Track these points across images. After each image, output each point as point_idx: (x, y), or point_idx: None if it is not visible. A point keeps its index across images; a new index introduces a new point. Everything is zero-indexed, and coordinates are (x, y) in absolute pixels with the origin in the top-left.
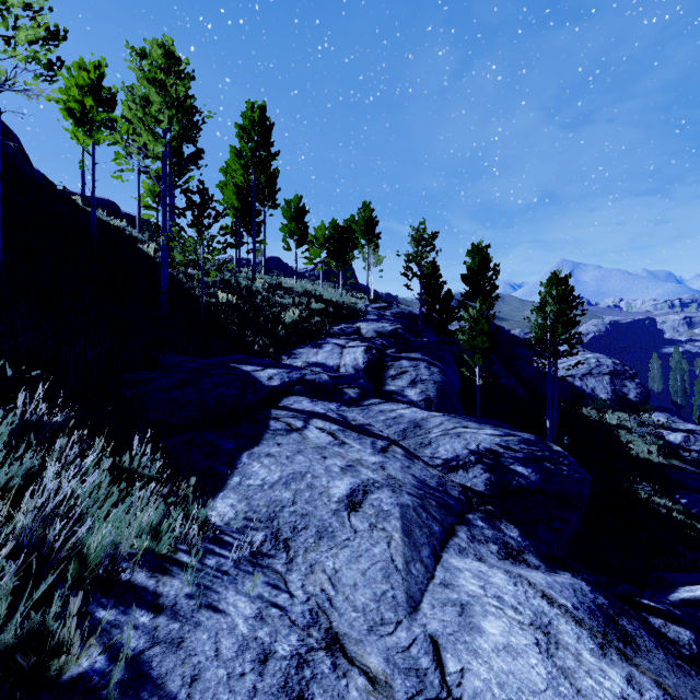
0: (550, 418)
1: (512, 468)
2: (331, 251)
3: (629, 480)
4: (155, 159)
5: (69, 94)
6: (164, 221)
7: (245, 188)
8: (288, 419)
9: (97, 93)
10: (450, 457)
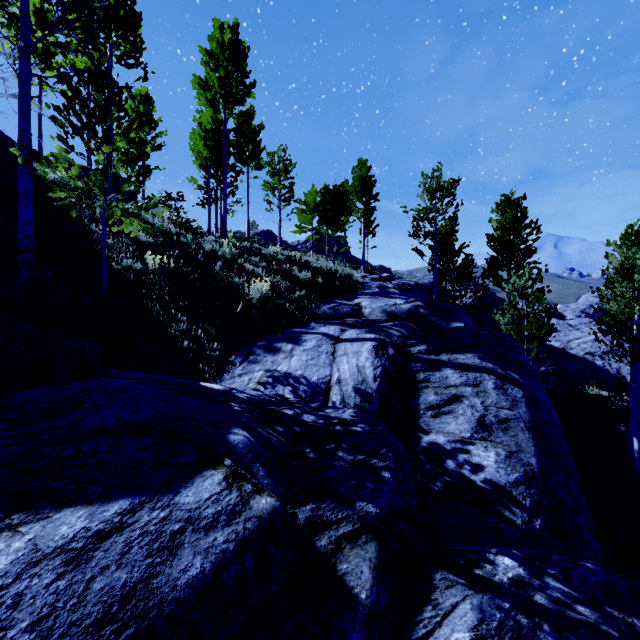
0: (639, 436)
1: None
2: (322, 213)
3: None
4: None
5: None
6: (22, 124)
7: (215, 132)
8: None
9: None
10: None
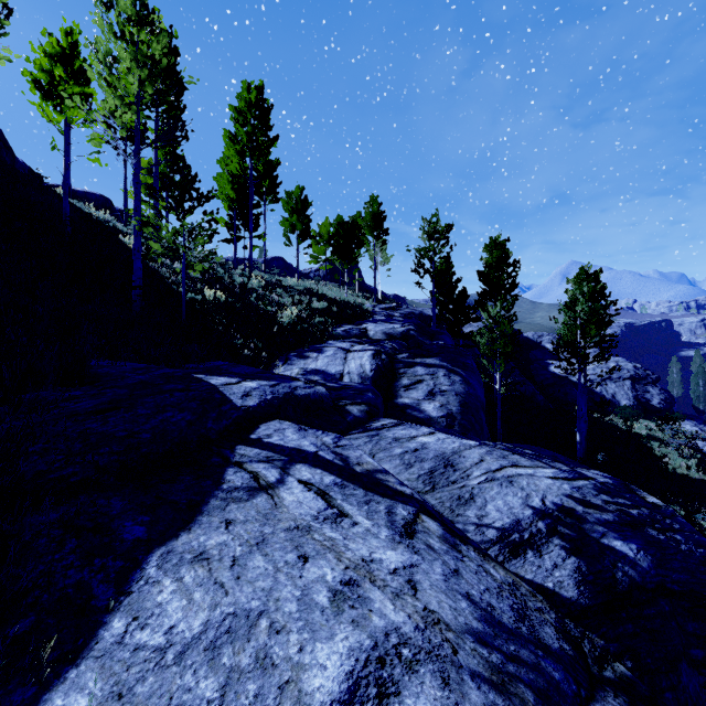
0: (581, 430)
1: (606, 544)
2: (336, 247)
3: (670, 501)
4: (125, 128)
5: (37, 65)
6: (136, 203)
7: (241, 177)
8: (256, 465)
9: (69, 63)
10: (507, 524)
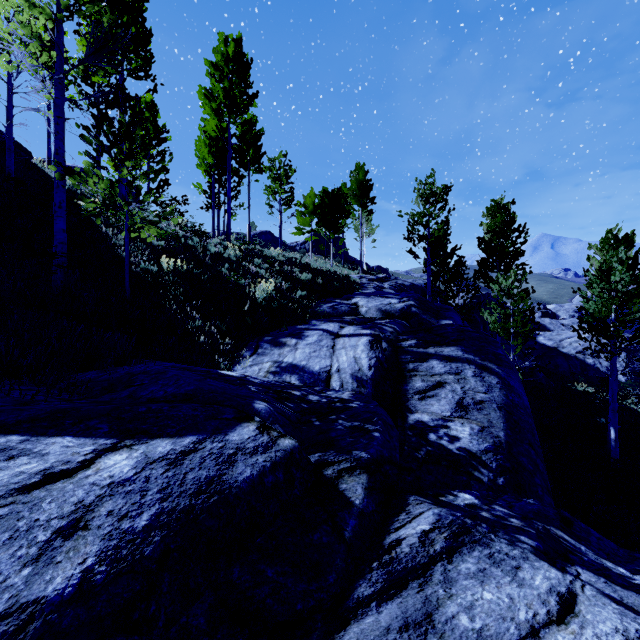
0: (616, 426)
1: None
2: (321, 216)
3: None
4: (37, 41)
5: None
6: (57, 143)
7: (219, 140)
8: None
9: None
10: None
